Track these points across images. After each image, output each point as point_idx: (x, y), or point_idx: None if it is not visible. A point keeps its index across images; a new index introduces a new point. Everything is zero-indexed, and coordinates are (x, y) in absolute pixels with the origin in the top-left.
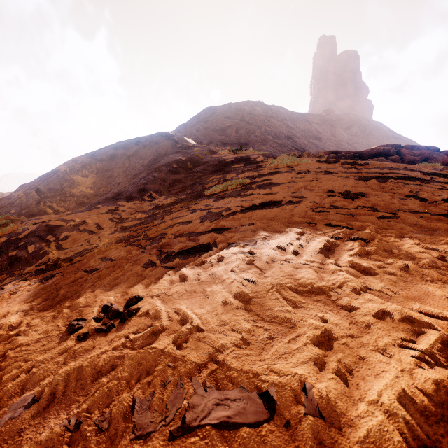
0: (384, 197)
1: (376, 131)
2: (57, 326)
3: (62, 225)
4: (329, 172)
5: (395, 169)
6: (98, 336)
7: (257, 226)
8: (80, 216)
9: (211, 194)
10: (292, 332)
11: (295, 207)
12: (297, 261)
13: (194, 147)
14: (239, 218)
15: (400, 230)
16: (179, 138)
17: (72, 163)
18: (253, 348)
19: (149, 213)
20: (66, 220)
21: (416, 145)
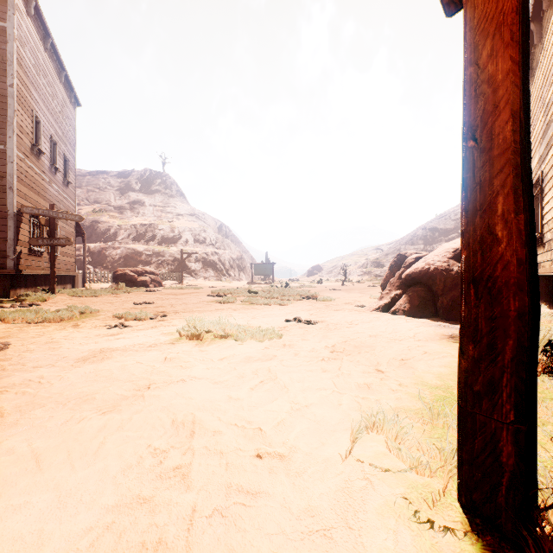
0: None
1: None
2: None
3: None
4: None
5: None
6: None
7: None
8: None
9: None
10: None
11: None
12: None
13: None
14: None
15: None
16: None
17: (423, 229)
18: None
19: None
20: None
21: None
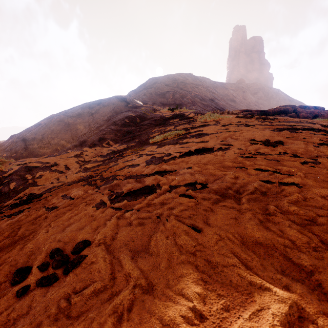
0: (300, 145)
1: (275, 96)
2: (3, 274)
3: (38, 166)
4: (248, 125)
5: (299, 122)
6: (38, 292)
7: (195, 170)
8: (53, 159)
9: (155, 142)
10: (251, 301)
11: (225, 153)
12: (237, 206)
13: (141, 107)
14: (178, 162)
15: (327, 175)
16: (130, 100)
17: (50, 119)
18: (207, 326)
19: (106, 157)
20: (41, 162)
21: (307, 106)
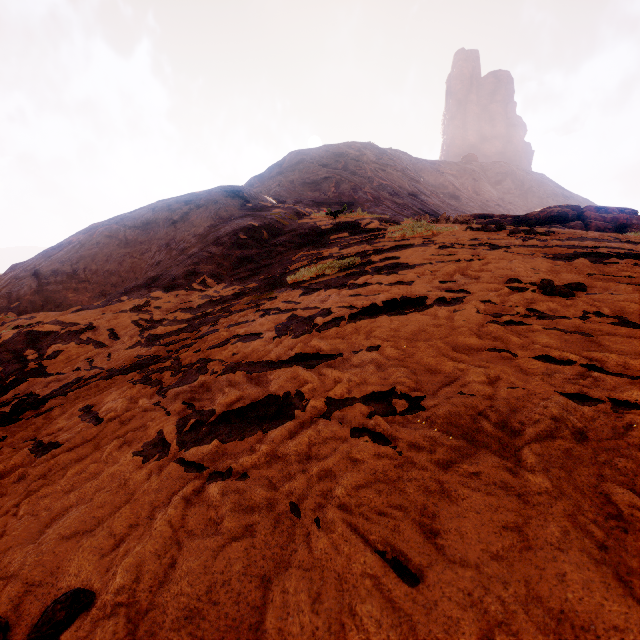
0: (628, 294)
1: (537, 188)
2: None
3: (55, 332)
4: (495, 246)
5: (602, 240)
6: None
7: (388, 355)
8: (87, 316)
9: (298, 281)
10: None
11: (454, 312)
12: (514, 480)
13: (273, 208)
14: (348, 333)
15: None
16: (251, 195)
17: (90, 232)
18: None
19: (197, 313)
20: (62, 322)
21: (602, 207)
